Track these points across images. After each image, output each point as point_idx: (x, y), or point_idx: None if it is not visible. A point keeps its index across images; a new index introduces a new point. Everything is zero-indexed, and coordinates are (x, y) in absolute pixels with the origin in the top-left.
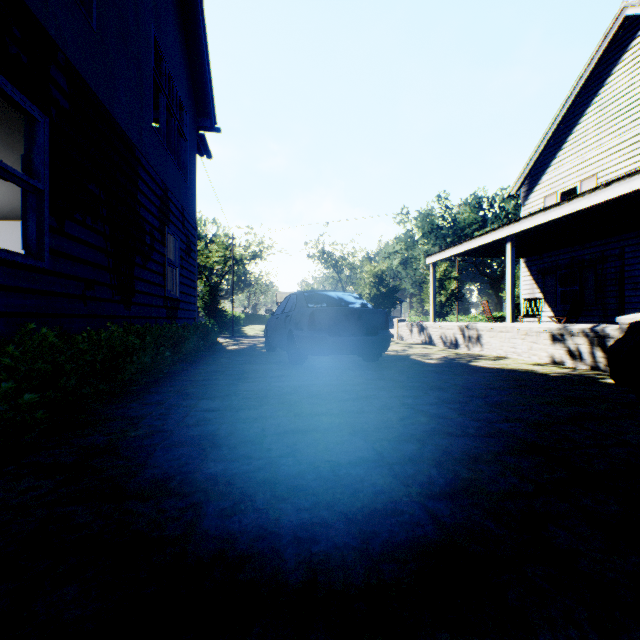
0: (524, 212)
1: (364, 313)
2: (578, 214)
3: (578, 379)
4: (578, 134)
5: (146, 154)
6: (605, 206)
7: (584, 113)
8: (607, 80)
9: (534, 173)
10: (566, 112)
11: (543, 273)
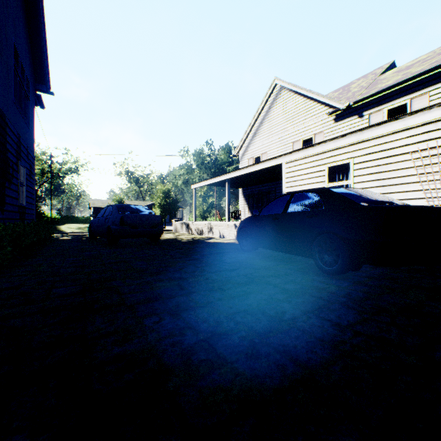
0: (241, 164)
1: (150, 217)
2: (254, 172)
3: (237, 244)
4: (261, 131)
5: (10, 118)
6: (263, 170)
7: (263, 122)
8: (271, 109)
9: (245, 145)
10: (257, 119)
11: (248, 197)
